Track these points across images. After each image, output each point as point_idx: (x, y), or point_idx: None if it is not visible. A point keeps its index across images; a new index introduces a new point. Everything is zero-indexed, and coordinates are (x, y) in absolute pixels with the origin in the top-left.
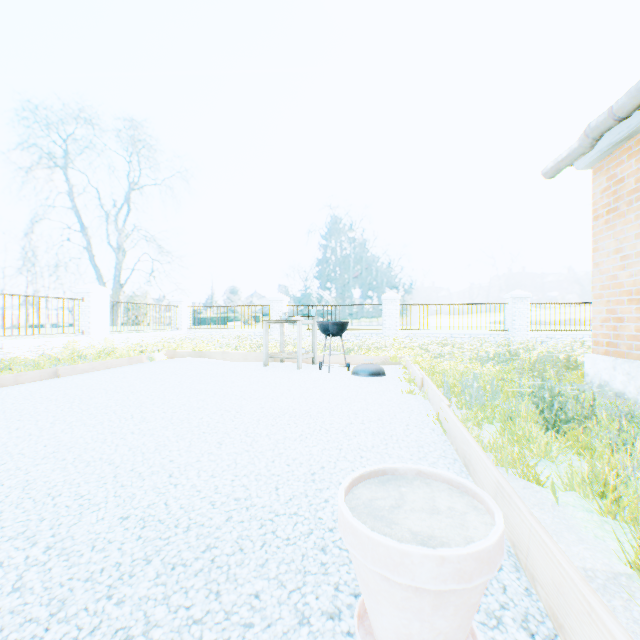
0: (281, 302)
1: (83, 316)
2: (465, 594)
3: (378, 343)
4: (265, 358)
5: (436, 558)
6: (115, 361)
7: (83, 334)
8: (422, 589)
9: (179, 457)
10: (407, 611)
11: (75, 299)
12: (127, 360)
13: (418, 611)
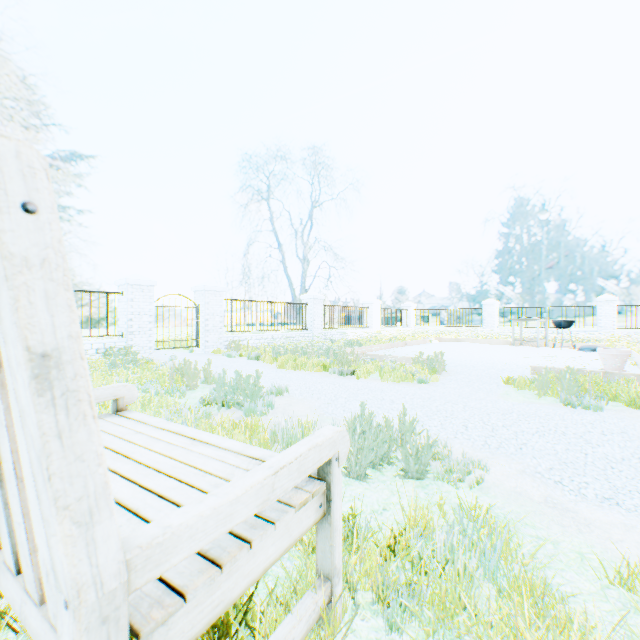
0: (492, 305)
1: (367, 317)
2: (621, 356)
3: (593, 337)
4: (512, 341)
5: (615, 350)
6: (419, 341)
7: (368, 328)
8: (613, 355)
9: (525, 360)
10: (610, 359)
11: (365, 307)
12: (422, 341)
13: (612, 359)
